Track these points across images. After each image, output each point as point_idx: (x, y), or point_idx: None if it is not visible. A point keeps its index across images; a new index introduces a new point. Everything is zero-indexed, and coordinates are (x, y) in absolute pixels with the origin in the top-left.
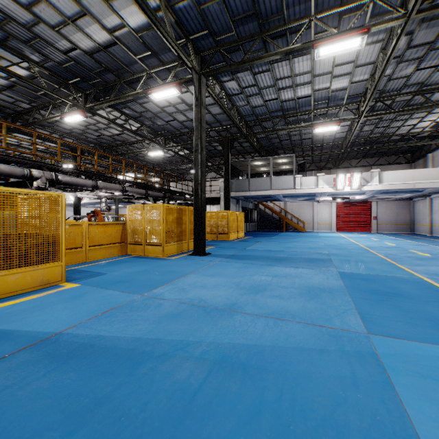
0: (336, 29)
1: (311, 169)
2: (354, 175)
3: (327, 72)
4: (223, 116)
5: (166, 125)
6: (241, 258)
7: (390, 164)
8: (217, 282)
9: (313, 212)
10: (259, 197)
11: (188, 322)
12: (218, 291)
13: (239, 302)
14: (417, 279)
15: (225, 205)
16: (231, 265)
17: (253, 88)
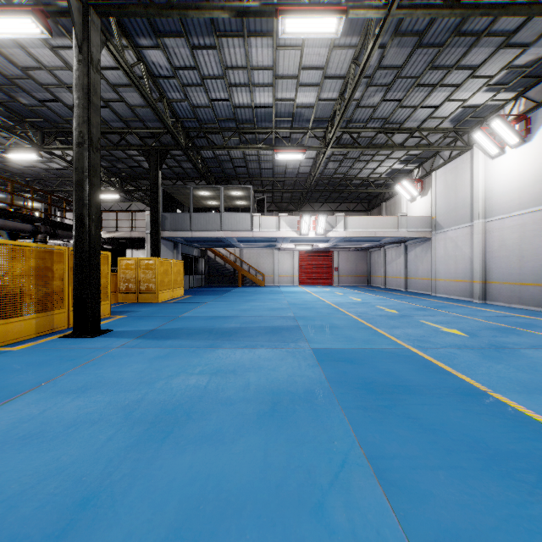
0: None
1: (271, 209)
2: (319, 217)
3: (292, 75)
4: (147, 112)
5: (40, 108)
6: (166, 335)
7: (350, 211)
8: (80, 413)
9: (274, 263)
10: (206, 240)
11: None
12: (65, 450)
13: (108, 486)
14: (406, 351)
15: (152, 249)
16: (139, 355)
17: (192, 72)
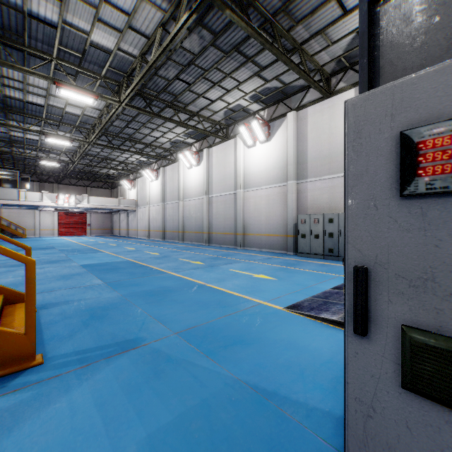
0: (58, 126)
1: (33, 179)
2: (71, 196)
3: None
4: None
5: None
6: None
7: (99, 187)
8: None
9: (36, 220)
10: None
11: (1, 261)
12: None
13: None
14: (90, 248)
15: None
16: None
17: None
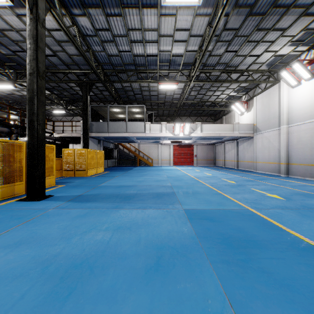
0: None
1: (156, 120)
2: (186, 124)
3: (170, 34)
4: (80, 59)
5: (14, 56)
6: (87, 199)
7: (204, 121)
8: (7, 268)
9: (158, 152)
10: (118, 138)
11: None
12: None
13: None
14: (248, 211)
15: (83, 143)
16: (66, 214)
17: (107, 33)
